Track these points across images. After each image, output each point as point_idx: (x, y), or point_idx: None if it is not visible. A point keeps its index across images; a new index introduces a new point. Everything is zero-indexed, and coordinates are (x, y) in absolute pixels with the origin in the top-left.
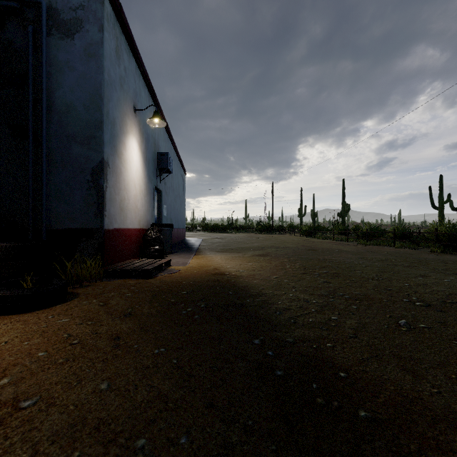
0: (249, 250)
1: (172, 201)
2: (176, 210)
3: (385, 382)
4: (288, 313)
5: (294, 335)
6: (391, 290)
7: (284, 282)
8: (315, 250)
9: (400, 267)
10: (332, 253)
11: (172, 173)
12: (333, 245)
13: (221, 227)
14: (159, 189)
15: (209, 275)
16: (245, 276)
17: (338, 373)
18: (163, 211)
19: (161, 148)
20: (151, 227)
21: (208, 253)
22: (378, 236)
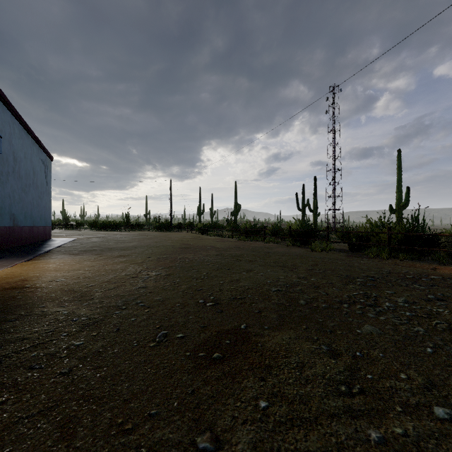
0: (115, 251)
1: (16, 191)
2: (26, 203)
3: None
4: (11, 347)
5: None
6: (201, 290)
7: (91, 292)
8: (188, 248)
9: (241, 262)
10: (201, 250)
11: (16, 155)
12: (214, 242)
13: (113, 224)
14: None
15: None
16: (50, 288)
17: None
18: None
19: None
20: None
21: (55, 256)
22: (256, 233)
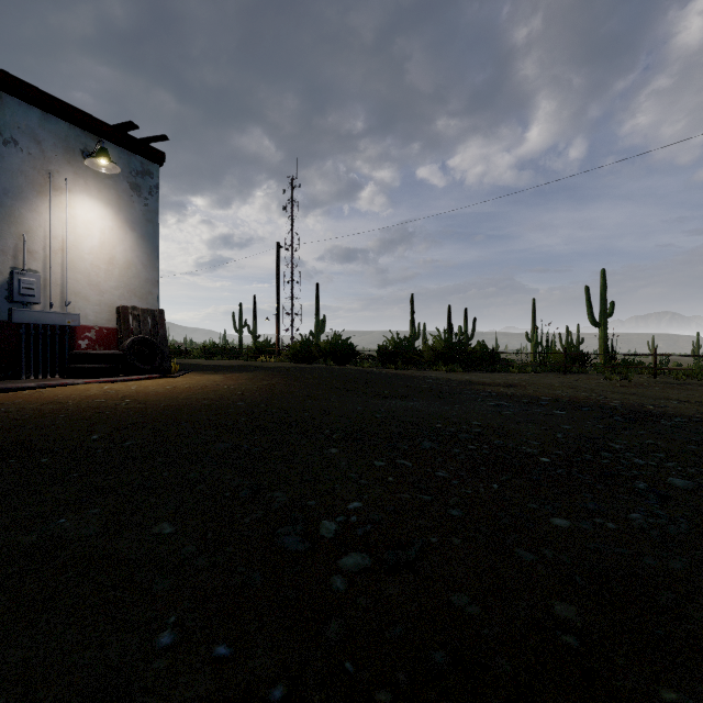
0: None
1: None
2: None
3: None
4: None
5: None
6: None
7: None
8: None
9: None
10: None
11: None
12: None
13: None
14: None
15: None
16: None
17: None
18: None
19: None
20: None
21: None
22: (181, 354)
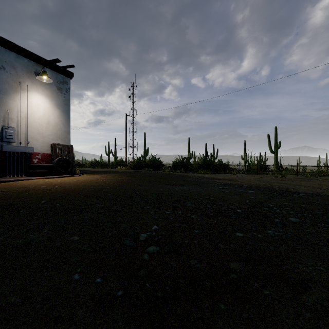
0: None
1: None
2: None
3: None
4: None
5: None
6: None
7: None
8: None
9: None
10: None
11: None
12: None
13: None
14: None
15: None
16: None
17: None
18: None
19: None
20: None
21: None
22: (80, 165)
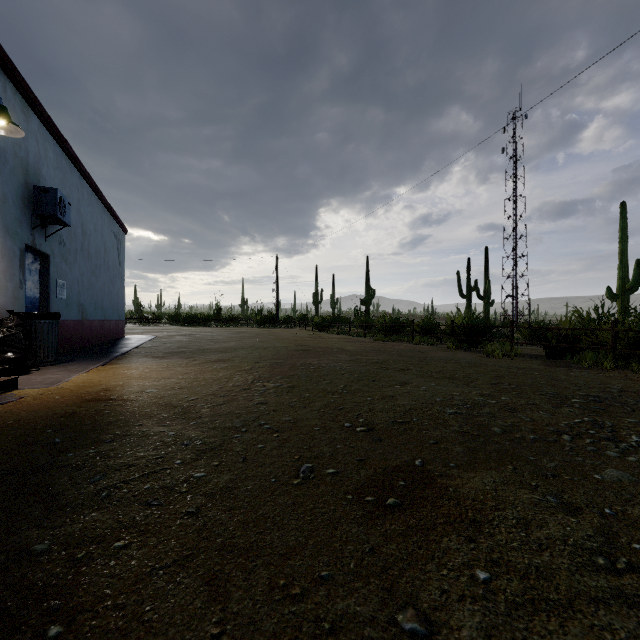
0: (210, 354)
1: (85, 275)
2: (96, 289)
3: (134, 632)
4: (117, 475)
5: (66, 531)
6: (343, 409)
7: (196, 408)
8: (307, 350)
9: (389, 371)
10: (326, 354)
11: (85, 228)
12: (341, 342)
13: (200, 318)
14: (43, 252)
15: (73, 404)
16: (142, 401)
17: (50, 628)
18: (54, 289)
19: (49, 181)
20: (4, 318)
21: (135, 360)
22: (400, 330)
